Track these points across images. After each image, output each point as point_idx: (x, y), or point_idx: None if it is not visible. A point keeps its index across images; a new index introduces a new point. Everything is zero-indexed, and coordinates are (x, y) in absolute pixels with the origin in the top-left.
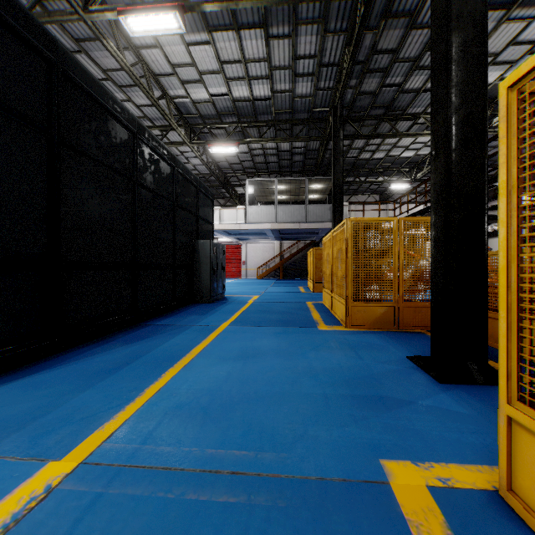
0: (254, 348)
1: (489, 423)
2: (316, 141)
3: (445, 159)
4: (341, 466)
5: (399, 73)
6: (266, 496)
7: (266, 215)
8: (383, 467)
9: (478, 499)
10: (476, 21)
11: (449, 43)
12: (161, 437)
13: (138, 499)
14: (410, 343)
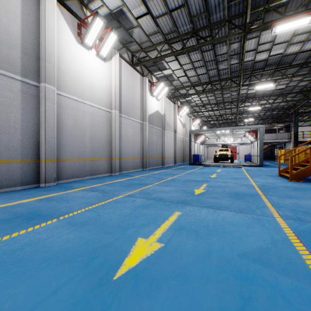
0: None
1: None
2: (281, 111)
3: None
4: None
5: None
6: None
7: None
8: None
9: None
10: None
11: None
12: None
13: None
14: None
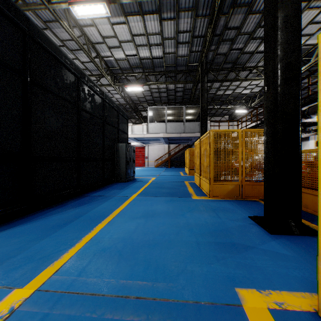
0: (152, 210)
1: (305, 262)
2: (190, 84)
3: (274, 91)
4: (209, 293)
5: (241, 42)
6: (159, 316)
7: (160, 128)
8: (237, 294)
9: (304, 318)
10: (293, 3)
11: (276, 17)
12: (91, 271)
13: (72, 317)
14: (249, 207)
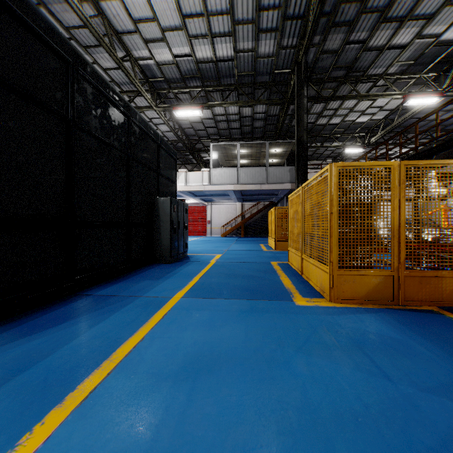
0: (211, 345)
1: None
2: (276, 106)
3: None
4: None
5: (365, 28)
6: None
7: (229, 177)
8: None
9: None
10: None
11: None
12: None
13: None
14: (437, 334)
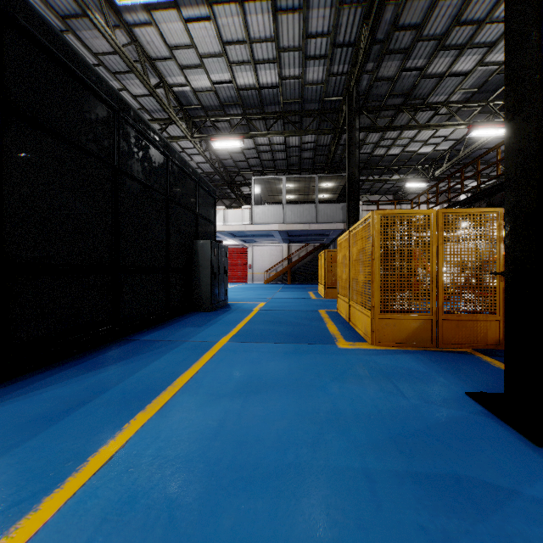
0: (258, 376)
1: None
2: (327, 135)
3: (537, 112)
4: None
5: (422, 55)
6: None
7: (273, 215)
8: None
9: None
10: None
11: None
12: None
13: None
14: (460, 369)
